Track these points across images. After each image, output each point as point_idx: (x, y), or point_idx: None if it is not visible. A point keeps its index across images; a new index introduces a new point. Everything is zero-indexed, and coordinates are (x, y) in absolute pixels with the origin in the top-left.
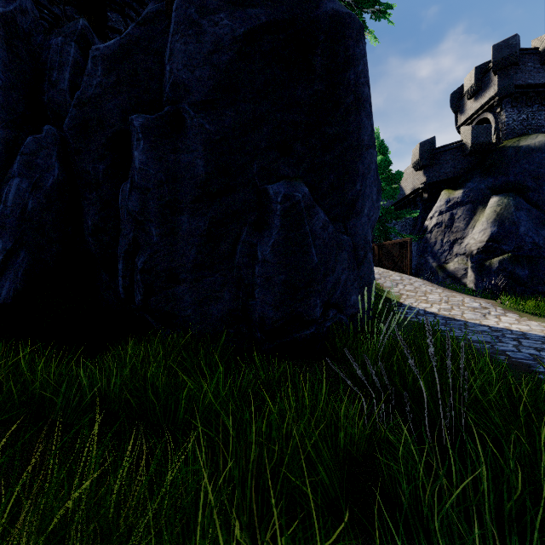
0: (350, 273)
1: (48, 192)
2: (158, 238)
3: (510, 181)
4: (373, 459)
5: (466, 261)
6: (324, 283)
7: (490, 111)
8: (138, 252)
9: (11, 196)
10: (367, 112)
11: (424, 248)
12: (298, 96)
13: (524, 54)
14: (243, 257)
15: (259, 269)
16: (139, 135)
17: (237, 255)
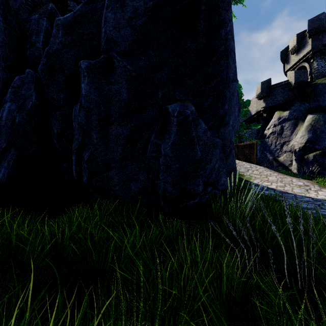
0: (221, 163)
1: (28, 111)
2: (97, 140)
3: (320, 105)
4: (248, 300)
5: (291, 155)
6: (205, 169)
7: (306, 61)
8: (85, 149)
9: (5, 114)
10: (232, 58)
11: (264, 147)
12: (188, 47)
13: None
14: (152, 152)
15: (162, 160)
16: (84, 73)
17: (148, 151)
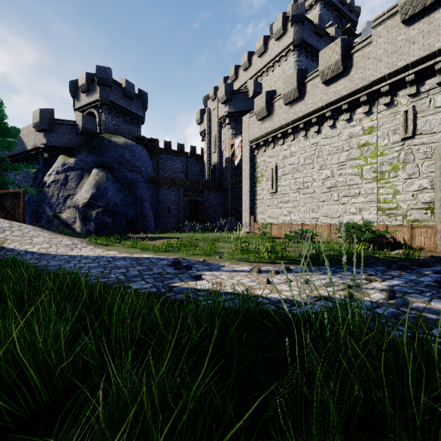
0: None
1: None
2: None
3: (105, 161)
4: None
5: (76, 211)
6: None
7: (96, 109)
8: None
9: None
10: None
11: (43, 199)
12: None
13: (115, 83)
14: None
15: None
16: None
17: None
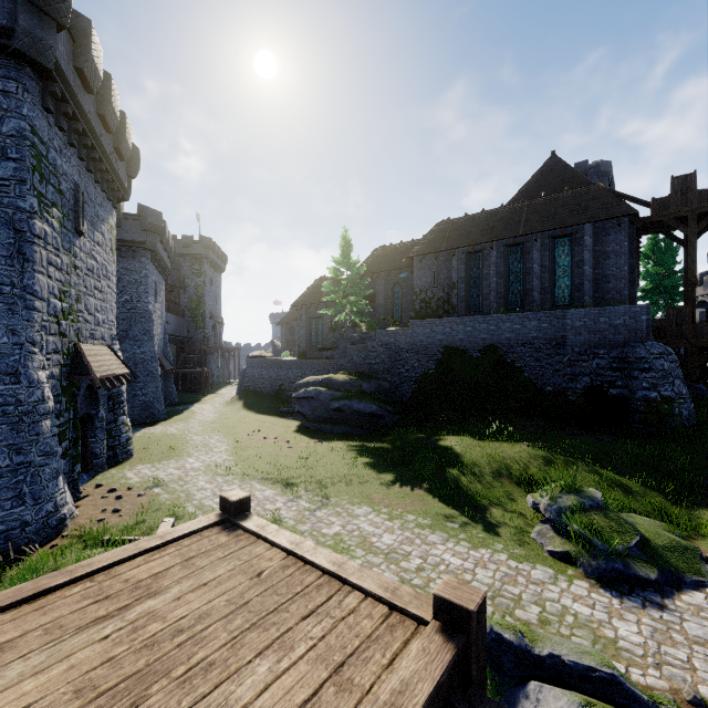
0: None
1: None
2: None
3: None
4: None
5: None
6: None
7: None
8: None
9: None
10: None
11: None
12: None
13: None
14: None
15: None
16: None
17: None
